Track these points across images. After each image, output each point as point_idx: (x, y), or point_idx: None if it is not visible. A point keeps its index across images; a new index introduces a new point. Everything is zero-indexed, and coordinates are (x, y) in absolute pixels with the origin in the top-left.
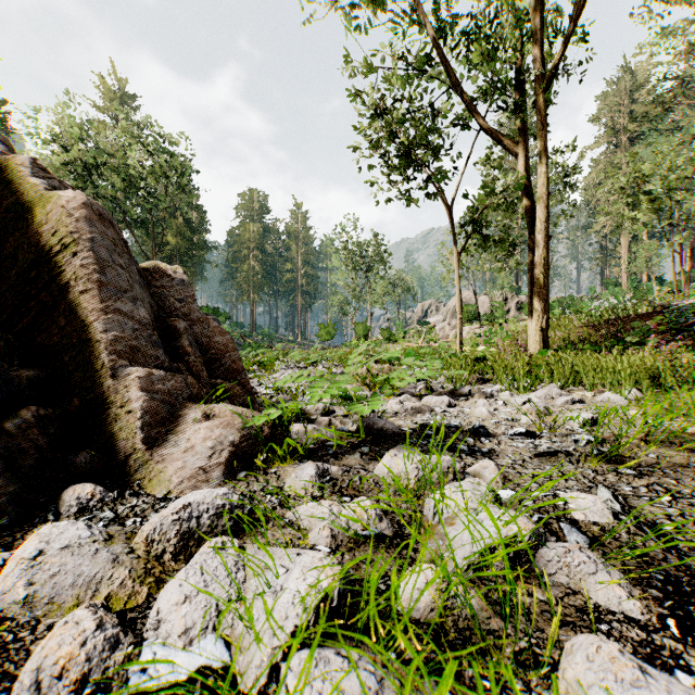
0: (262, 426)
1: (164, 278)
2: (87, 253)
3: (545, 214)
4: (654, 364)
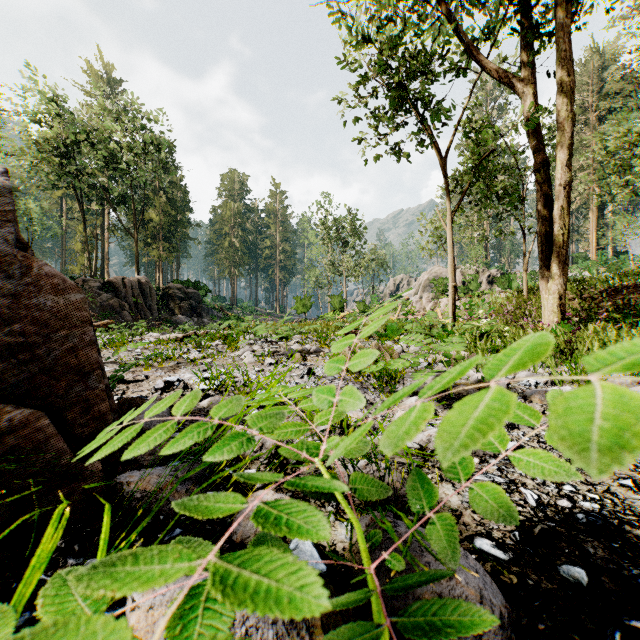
0: None
1: None
2: None
3: (567, 155)
4: None
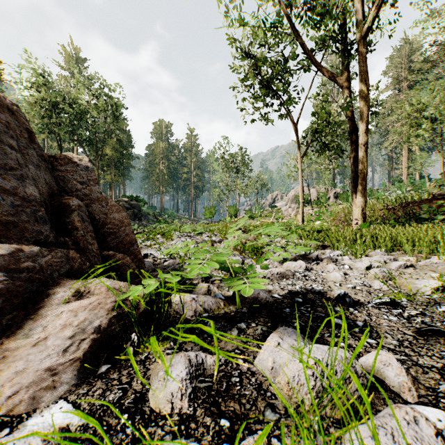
0: (138, 302)
1: (69, 164)
2: None
3: (365, 127)
4: None
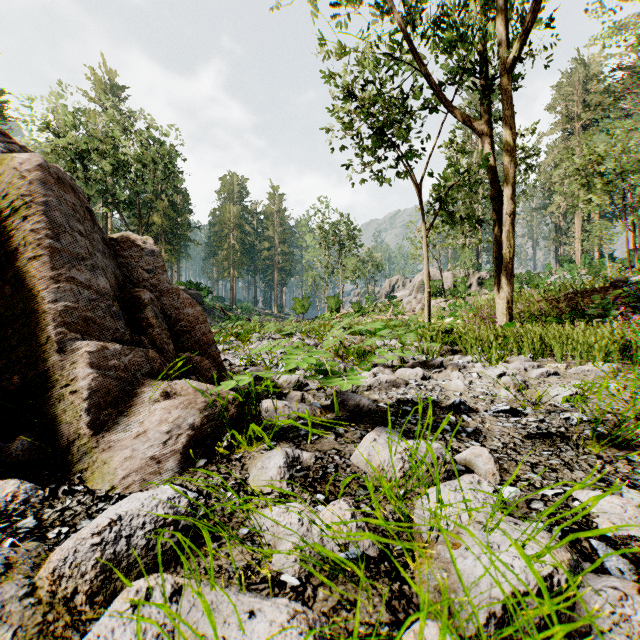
0: (227, 404)
1: (133, 248)
2: (39, 217)
3: (511, 191)
4: (625, 336)
